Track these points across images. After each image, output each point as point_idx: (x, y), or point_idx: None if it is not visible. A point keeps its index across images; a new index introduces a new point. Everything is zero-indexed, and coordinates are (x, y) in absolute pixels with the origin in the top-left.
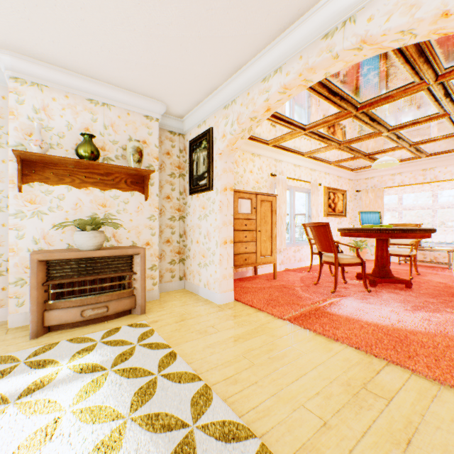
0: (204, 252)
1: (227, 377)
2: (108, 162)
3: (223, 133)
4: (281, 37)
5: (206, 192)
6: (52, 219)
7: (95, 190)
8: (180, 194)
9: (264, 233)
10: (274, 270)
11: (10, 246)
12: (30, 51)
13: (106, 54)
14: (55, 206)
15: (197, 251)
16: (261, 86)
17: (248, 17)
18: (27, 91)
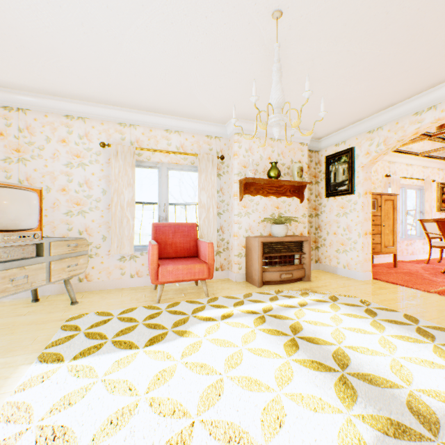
0: (343, 241)
1: (413, 314)
2: (279, 178)
3: (367, 151)
4: (438, 87)
5: (345, 196)
6: (253, 217)
7: (273, 198)
8: (315, 197)
9: (387, 227)
10: (395, 260)
11: (235, 233)
12: (249, 117)
13: (295, 112)
14: (254, 209)
15: (334, 240)
16: (412, 118)
17: (416, 80)
18: (242, 140)
